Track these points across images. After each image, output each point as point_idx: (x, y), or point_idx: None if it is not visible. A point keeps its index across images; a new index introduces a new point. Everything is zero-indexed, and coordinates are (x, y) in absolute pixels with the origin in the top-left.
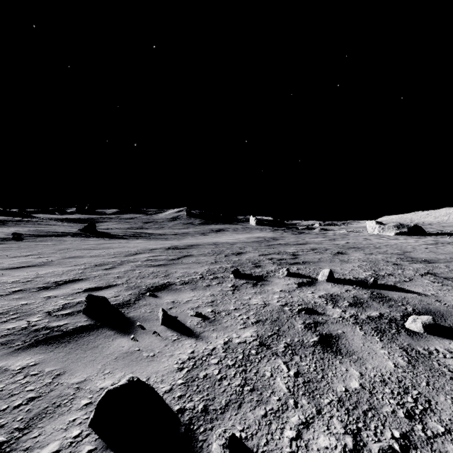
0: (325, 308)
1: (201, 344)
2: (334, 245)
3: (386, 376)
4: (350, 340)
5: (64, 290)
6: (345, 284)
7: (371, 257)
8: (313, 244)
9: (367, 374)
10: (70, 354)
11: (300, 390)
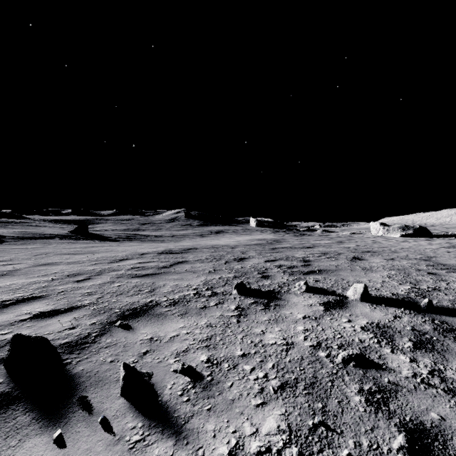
0: (381, 353)
1: None
2: (345, 248)
3: None
4: None
5: (4, 316)
6: (387, 305)
7: (396, 264)
8: (321, 247)
9: None
10: None
11: None
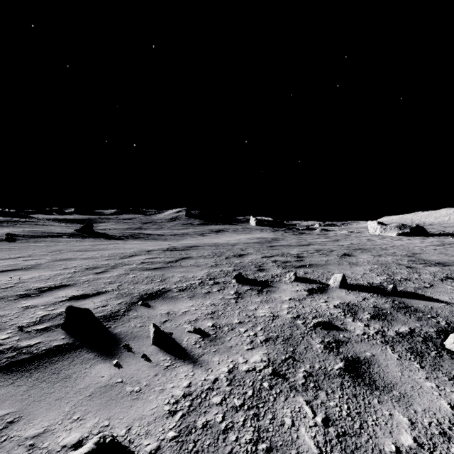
0: (344, 321)
1: (200, 372)
2: (338, 246)
3: (446, 426)
4: (383, 367)
5: (46, 298)
6: (361, 290)
7: (380, 260)
8: (316, 245)
9: (419, 421)
10: (33, 389)
11: (335, 450)
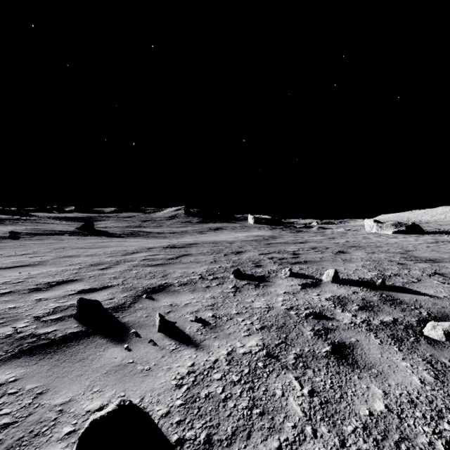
0: (333, 312)
1: (202, 355)
2: (334, 243)
3: (414, 396)
4: (366, 350)
5: (56, 292)
6: (351, 285)
7: (373, 257)
8: (312, 243)
9: (392, 392)
10: (56, 368)
11: (317, 413)
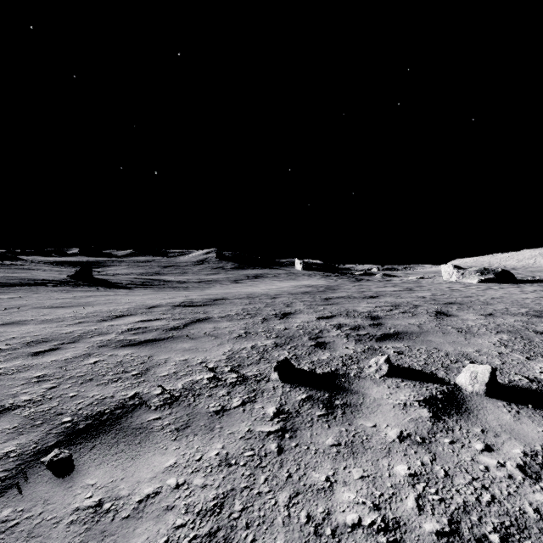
0: None
1: None
2: (420, 298)
3: None
4: None
5: None
6: (535, 404)
7: (501, 323)
8: (388, 297)
9: None
10: None
11: None
